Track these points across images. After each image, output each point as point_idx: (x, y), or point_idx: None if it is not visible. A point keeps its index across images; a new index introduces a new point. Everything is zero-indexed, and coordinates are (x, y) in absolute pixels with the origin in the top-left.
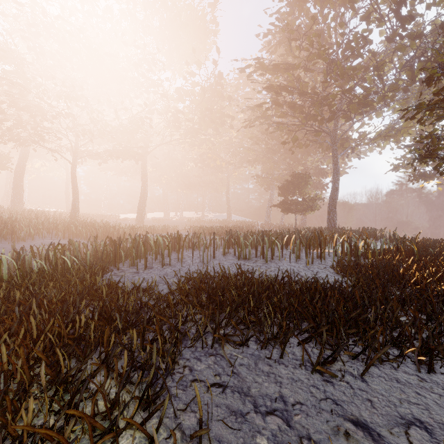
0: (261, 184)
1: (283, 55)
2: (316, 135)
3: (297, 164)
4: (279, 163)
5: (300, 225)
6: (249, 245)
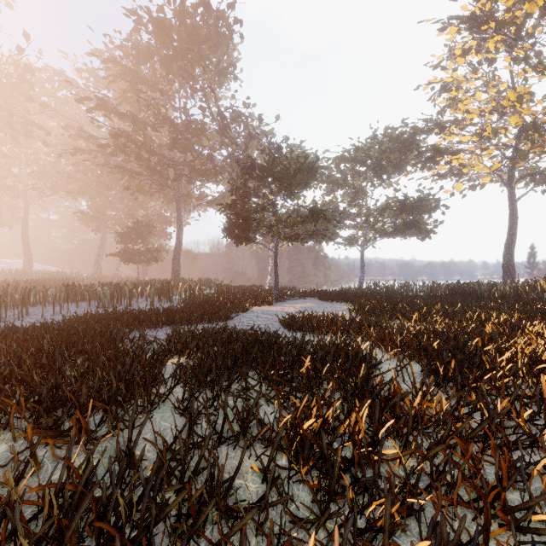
0: (87, 223)
1: (126, 92)
2: (162, 189)
3: (137, 206)
4: (115, 201)
5: (141, 277)
6: (108, 294)
